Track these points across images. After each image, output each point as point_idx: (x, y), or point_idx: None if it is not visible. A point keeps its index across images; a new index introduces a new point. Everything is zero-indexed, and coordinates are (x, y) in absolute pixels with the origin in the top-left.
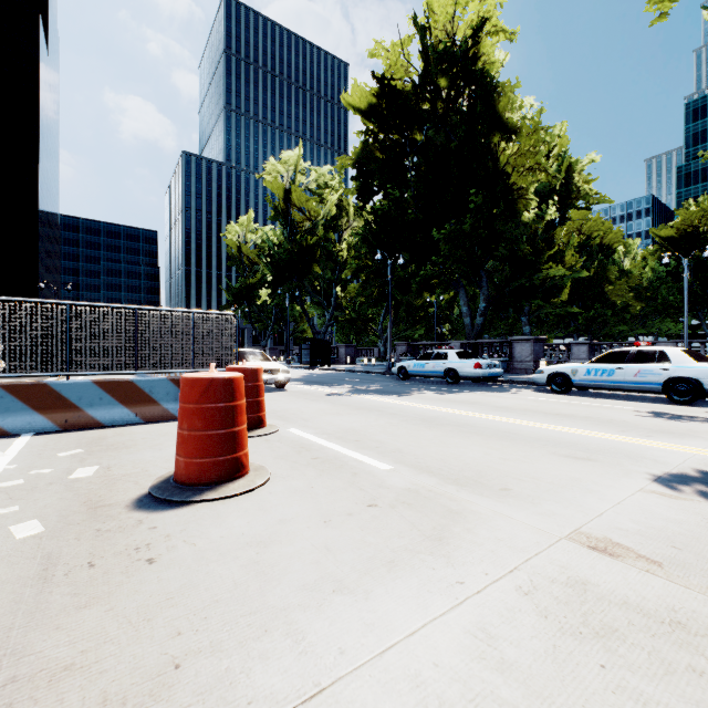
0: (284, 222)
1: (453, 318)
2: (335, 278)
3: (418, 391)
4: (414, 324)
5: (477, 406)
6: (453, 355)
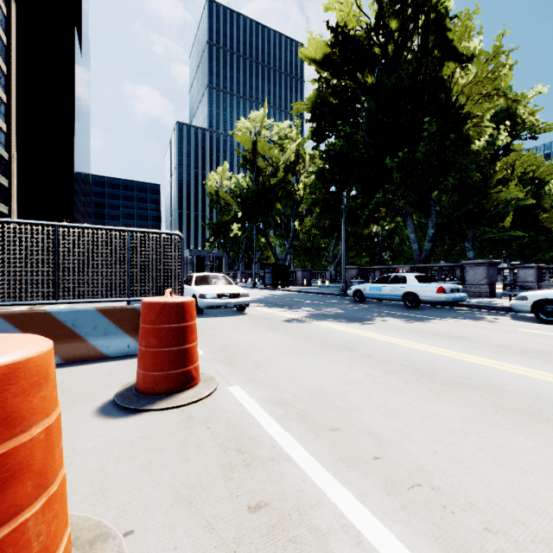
0: (251, 169)
1: (393, 246)
2: (293, 213)
3: (381, 316)
4: (360, 251)
5: (469, 343)
6: (412, 279)
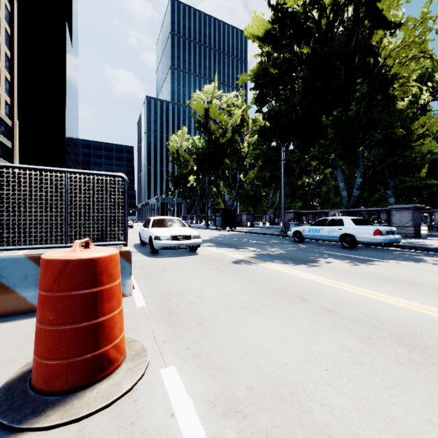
0: (205, 131)
1: (321, 194)
2: (239, 167)
3: (324, 257)
4: (295, 198)
5: (434, 293)
6: (348, 222)
